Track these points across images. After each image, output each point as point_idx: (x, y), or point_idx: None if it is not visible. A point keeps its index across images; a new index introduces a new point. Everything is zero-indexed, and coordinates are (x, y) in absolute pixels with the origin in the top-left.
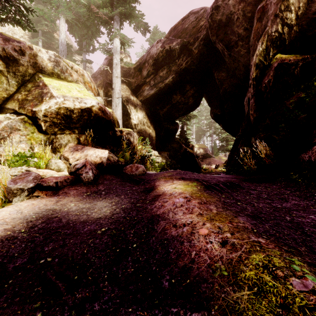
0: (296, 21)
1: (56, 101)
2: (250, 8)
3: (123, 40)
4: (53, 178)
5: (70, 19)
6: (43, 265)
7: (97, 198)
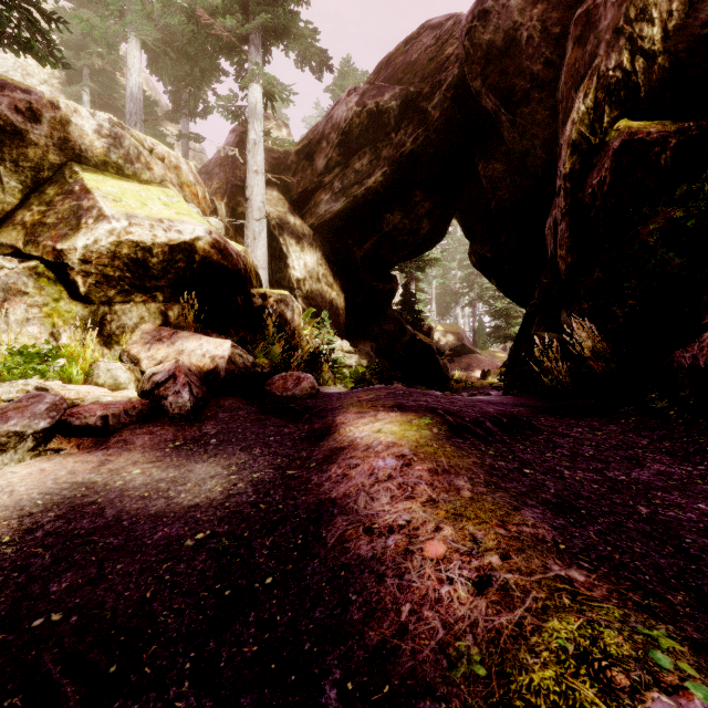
0: (664, 45)
1: (111, 227)
2: (558, 14)
3: (271, 89)
4: (97, 407)
5: (150, 40)
6: (37, 633)
7: (196, 455)
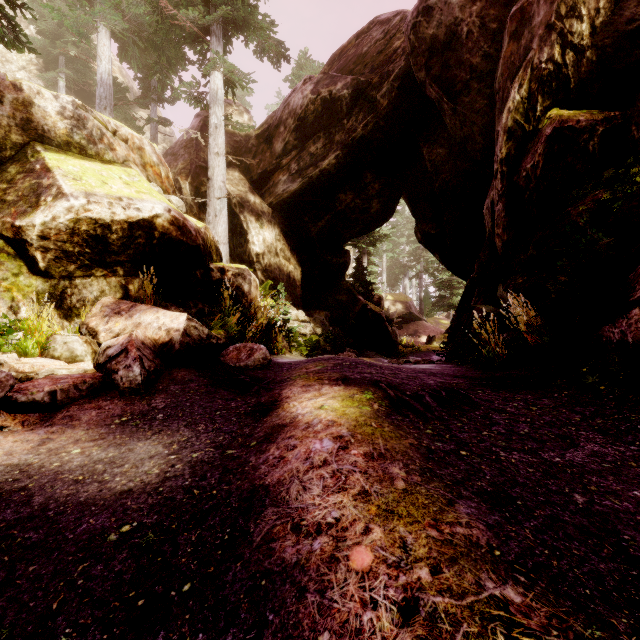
0: (592, 40)
1: (69, 205)
2: (495, 11)
3: (231, 77)
4: (47, 381)
5: (118, 29)
6: None
7: (140, 432)
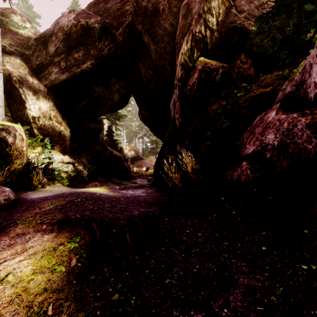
0: (217, 27)
1: None
2: (175, 2)
3: None
4: None
5: None
6: None
7: None
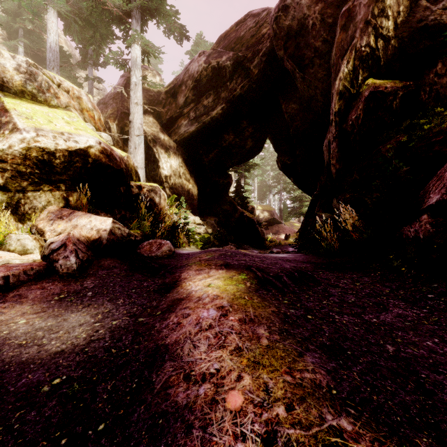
0: (395, 33)
1: (22, 137)
2: (331, 10)
3: (147, 49)
4: (2, 269)
5: (63, 11)
6: None
7: (73, 306)
